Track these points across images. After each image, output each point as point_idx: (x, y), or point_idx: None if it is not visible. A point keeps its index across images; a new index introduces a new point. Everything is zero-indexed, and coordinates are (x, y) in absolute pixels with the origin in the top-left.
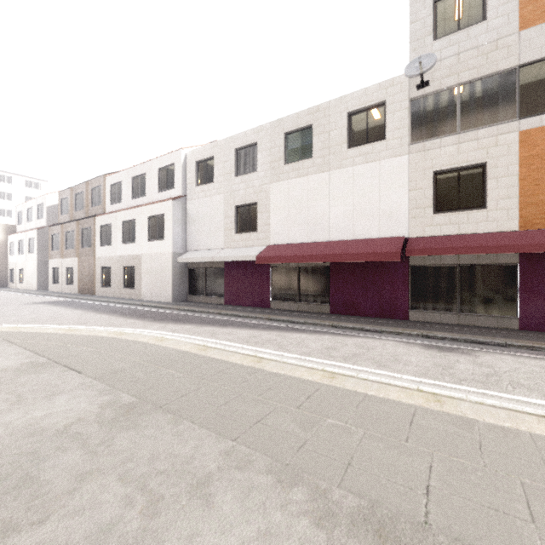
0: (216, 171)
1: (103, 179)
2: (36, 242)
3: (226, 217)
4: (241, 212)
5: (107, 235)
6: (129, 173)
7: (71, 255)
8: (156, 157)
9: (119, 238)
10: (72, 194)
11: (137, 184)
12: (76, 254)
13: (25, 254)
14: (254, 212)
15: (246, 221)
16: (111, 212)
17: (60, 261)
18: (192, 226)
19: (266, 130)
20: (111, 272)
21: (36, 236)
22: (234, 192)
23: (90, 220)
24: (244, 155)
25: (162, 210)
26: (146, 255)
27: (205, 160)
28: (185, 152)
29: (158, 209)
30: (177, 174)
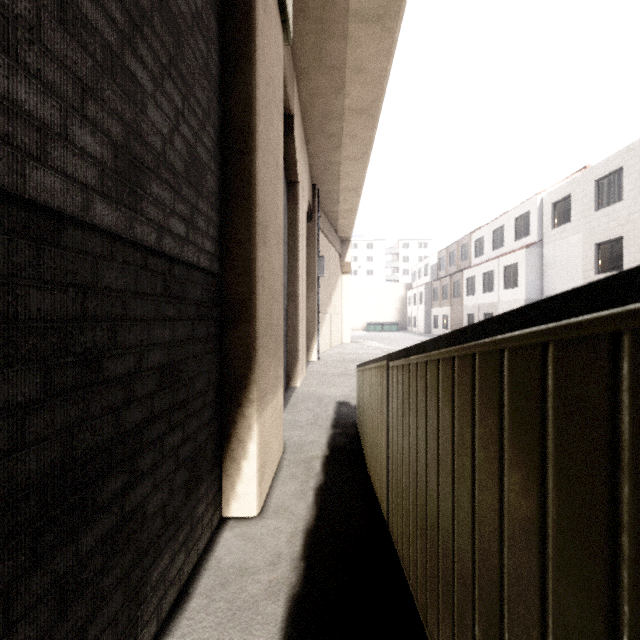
0: (573, 209)
1: (469, 236)
2: (423, 295)
3: (584, 258)
4: (603, 249)
5: (471, 286)
6: (489, 227)
7: (446, 305)
8: (512, 209)
9: (480, 288)
10: (447, 253)
11: (496, 236)
12: (449, 303)
13: (416, 305)
14: (619, 248)
15: (609, 259)
16: (474, 266)
17: (439, 309)
18: (547, 271)
19: (633, 150)
20: (474, 318)
21: (423, 290)
22: (594, 229)
23: (459, 275)
24: (607, 184)
25: (515, 260)
26: (501, 302)
27: (562, 200)
28: (540, 196)
29: (512, 259)
30: (532, 221)
